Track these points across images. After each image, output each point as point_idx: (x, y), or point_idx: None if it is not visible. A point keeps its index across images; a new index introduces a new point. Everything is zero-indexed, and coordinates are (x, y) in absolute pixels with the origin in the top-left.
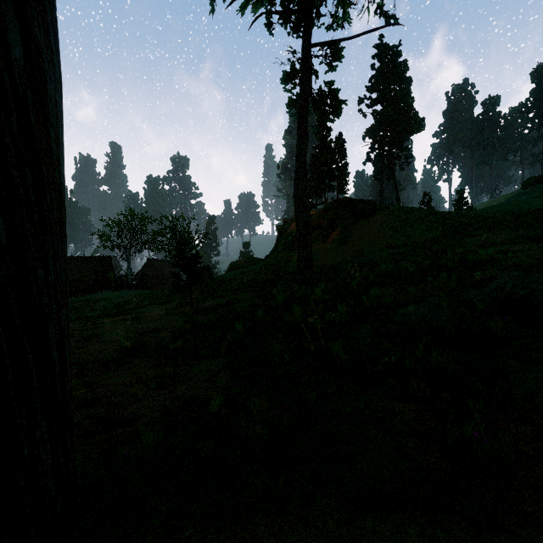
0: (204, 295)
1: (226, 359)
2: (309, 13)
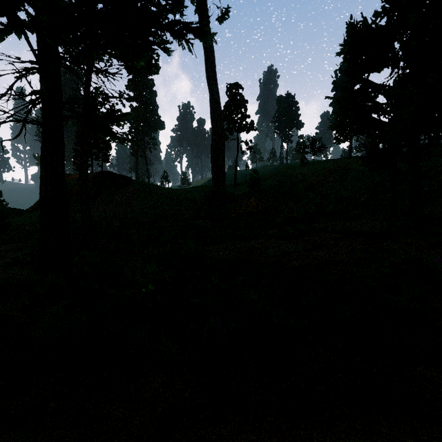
0: None
1: None
2: (89, 74)
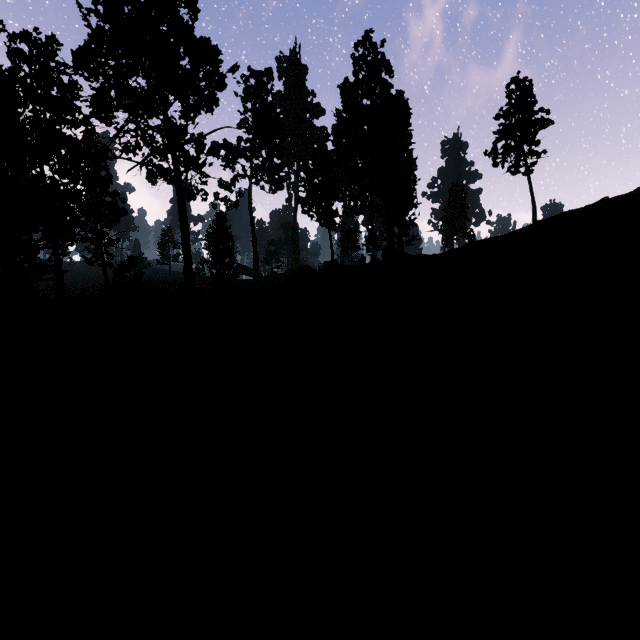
0: None
1: None
2: None
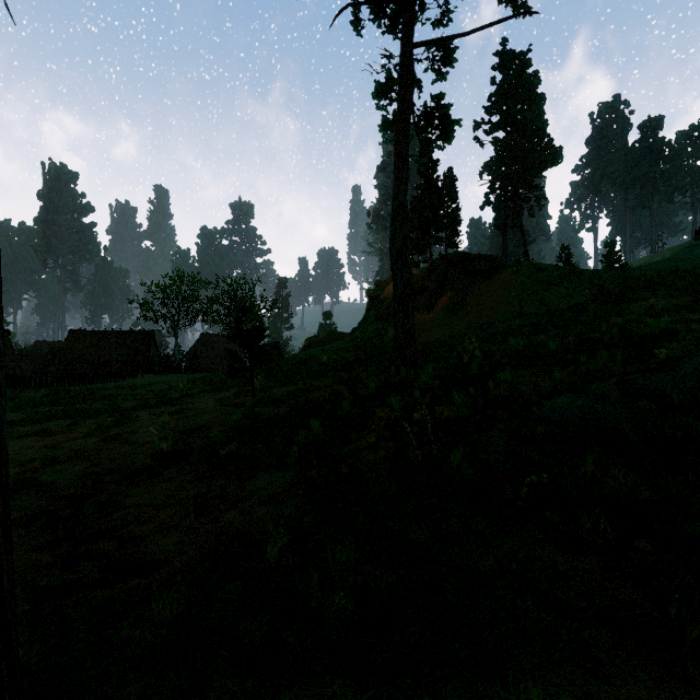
0: (271, 381)
1: (296, 471)
2: (410, 2)
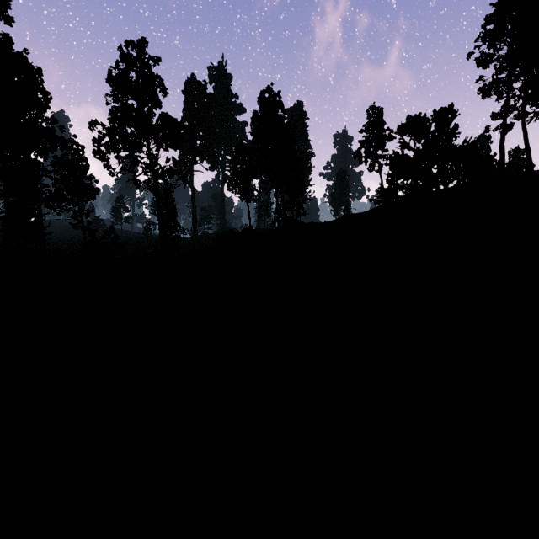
0: None
1: None
2: None
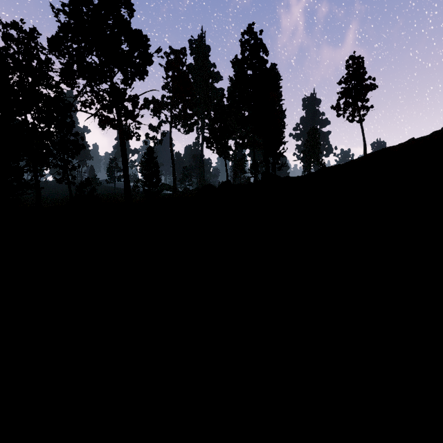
0: None
1: None
2: None
